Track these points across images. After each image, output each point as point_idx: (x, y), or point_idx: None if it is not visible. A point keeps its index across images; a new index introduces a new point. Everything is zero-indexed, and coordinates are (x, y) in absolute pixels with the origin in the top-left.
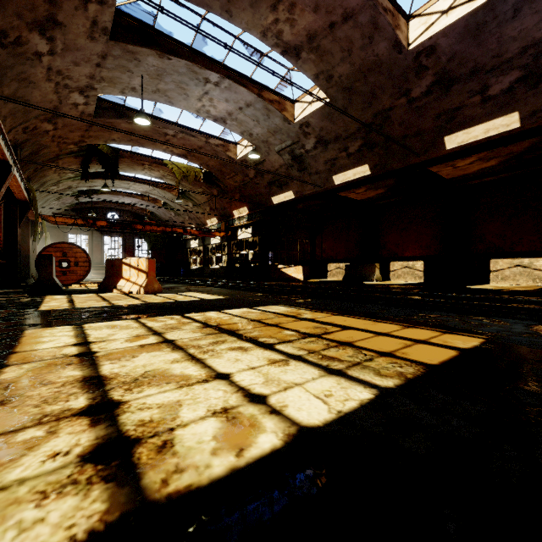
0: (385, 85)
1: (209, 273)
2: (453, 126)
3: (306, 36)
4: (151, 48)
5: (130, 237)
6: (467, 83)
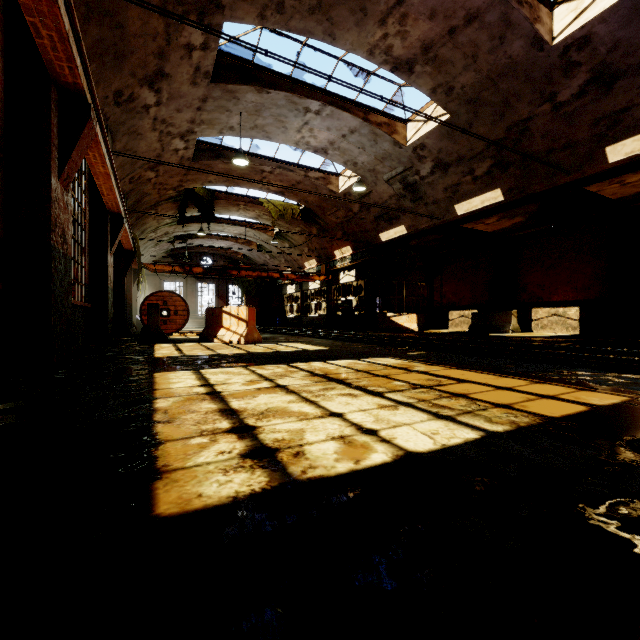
0: (522, 91)
1: (307, 323)
2: (618, 133)
3: (421, 47)
4: (250, 85)
5: (224, 283)
6: (637, 76)
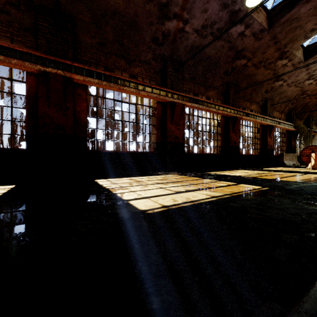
0: None
1: None
2: None
3: None
4: None
5: None
6: None
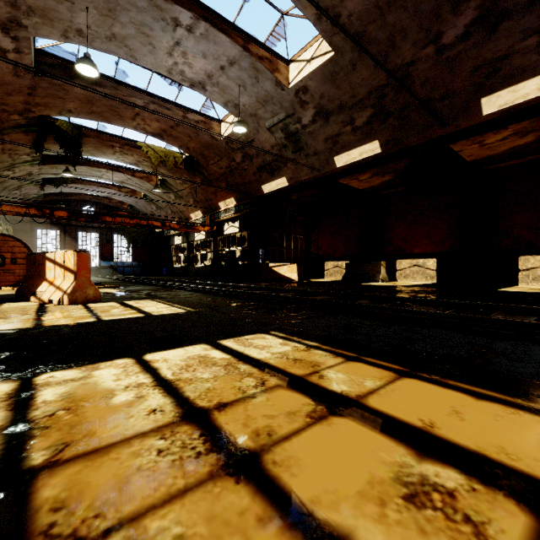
0: (409, 28)
1: (193, 273)
2: (495, 83)
3: None
4: None
5: (108, 233)
6: (521, 18)
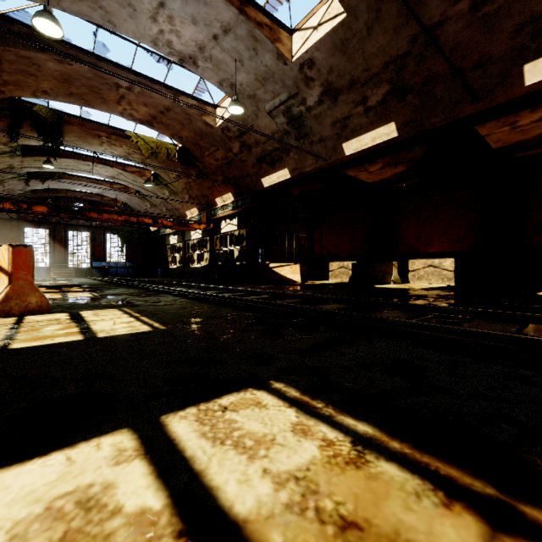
0: None
1: (189, 274)
2: None
3: None
4: None
5: (101, 232)
6: None
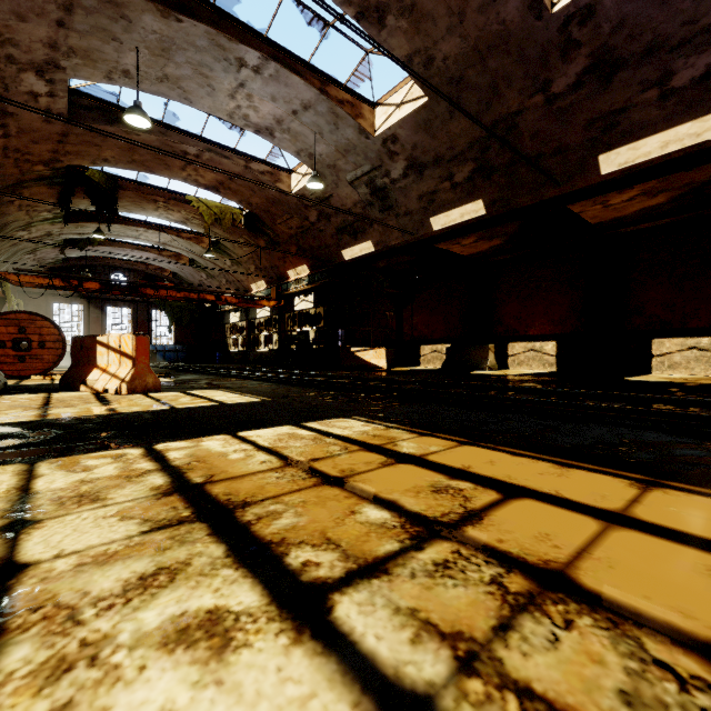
0: (513, 74)
1: (255, 359)
2: (613, 138)
3: None
4: None
5: (144, 308)
6: (638, 68)
